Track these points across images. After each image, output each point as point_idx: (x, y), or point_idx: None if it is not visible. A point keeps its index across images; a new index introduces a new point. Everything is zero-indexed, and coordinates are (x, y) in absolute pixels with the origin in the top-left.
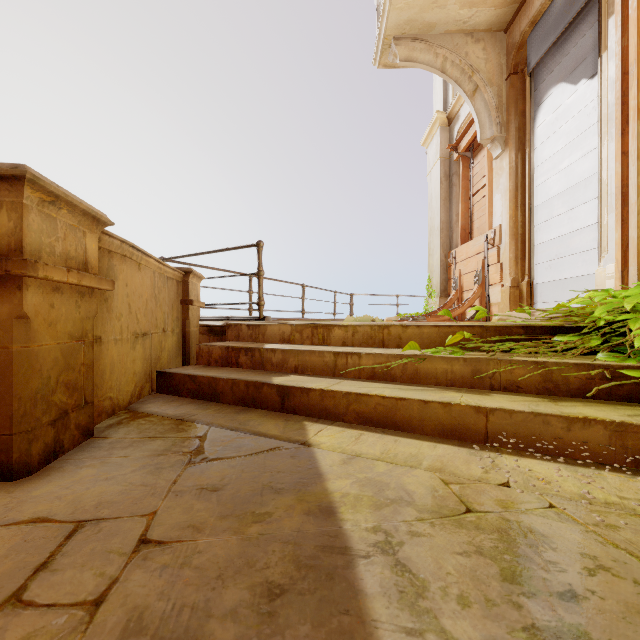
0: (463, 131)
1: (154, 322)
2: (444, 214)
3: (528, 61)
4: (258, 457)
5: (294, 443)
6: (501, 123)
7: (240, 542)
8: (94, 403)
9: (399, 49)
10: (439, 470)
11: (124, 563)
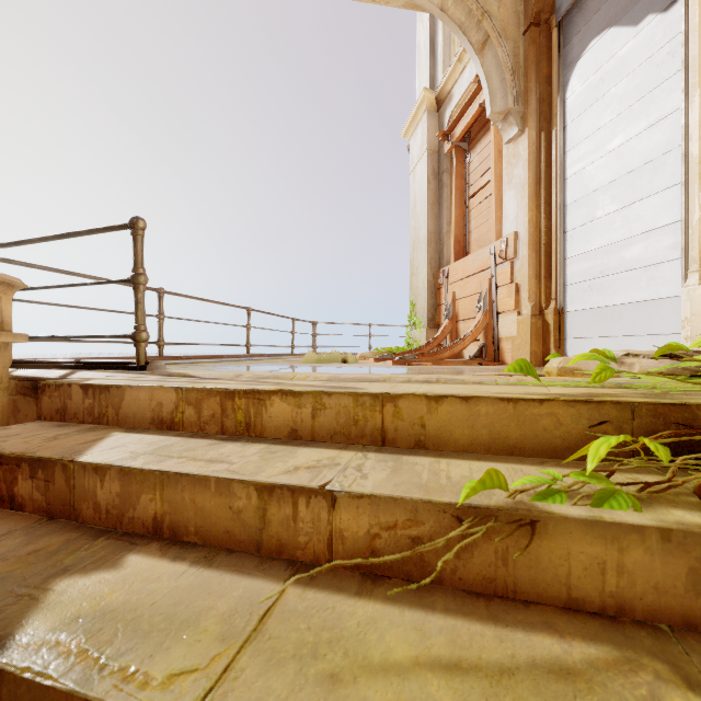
0: (460, 112)
1: None
2: (432, 222)
3: (557, 4)
4: None
5: None
6: (518, 91)
7: None
8: None
9: None
10: None
11: None
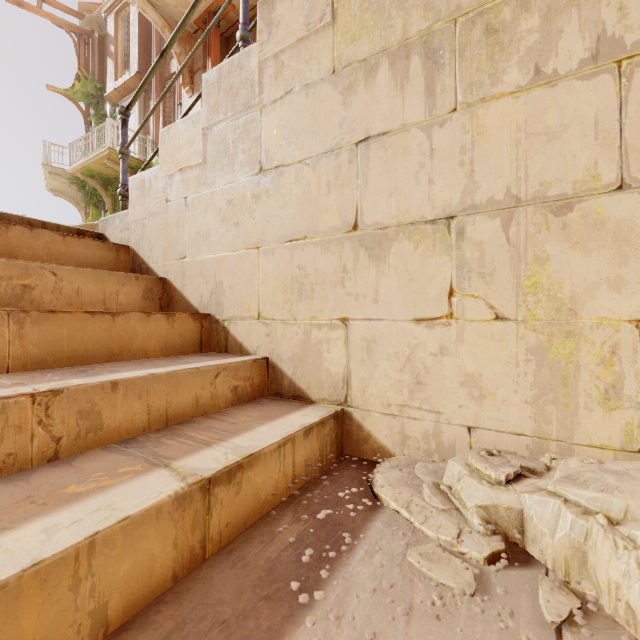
0: None
1: None
2: None
3: None
4: None
5: None
6: None
7: None
8: None
9: (53, 192)
10: None
11: None
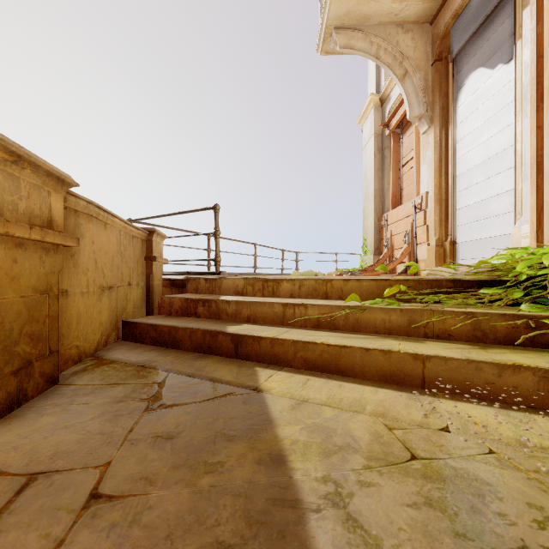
0: (394, 110)
1: (120, 276)
2: (377, 183)
3: (451, 49)
4: (212, 403)
5: (246, 389)
6: (427, 103)
7: (191, 495)
8: (60, 352)
9: (339, 37)
10: (382, 415)
11: (72, 522)
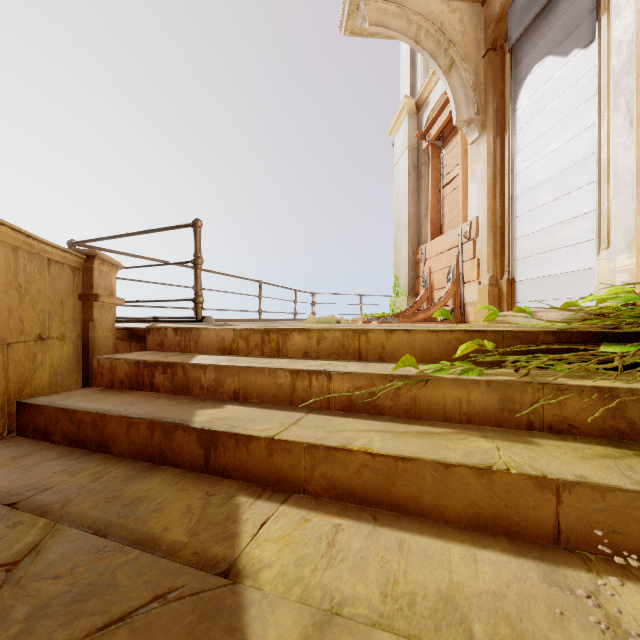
0: (434, 116)
1: (15, 326)
2: (412, 207)
3: (509, 35)
4: None
5: (207, 571)
6: (479, 104)
7: None
8: None
9: (369, 10)
10: None
11: None
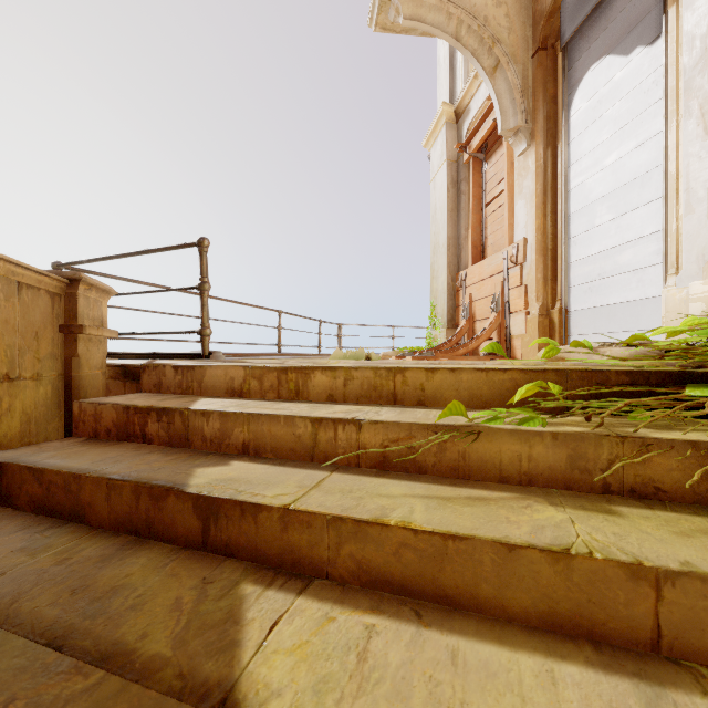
0: (476, 125)
1: None
2: (451, 228)
3: (561, 32)
4: None
5: (193, 705)
6: (527, 110)
7: None
8: None
9: (403, 2)
10: None
11: None
